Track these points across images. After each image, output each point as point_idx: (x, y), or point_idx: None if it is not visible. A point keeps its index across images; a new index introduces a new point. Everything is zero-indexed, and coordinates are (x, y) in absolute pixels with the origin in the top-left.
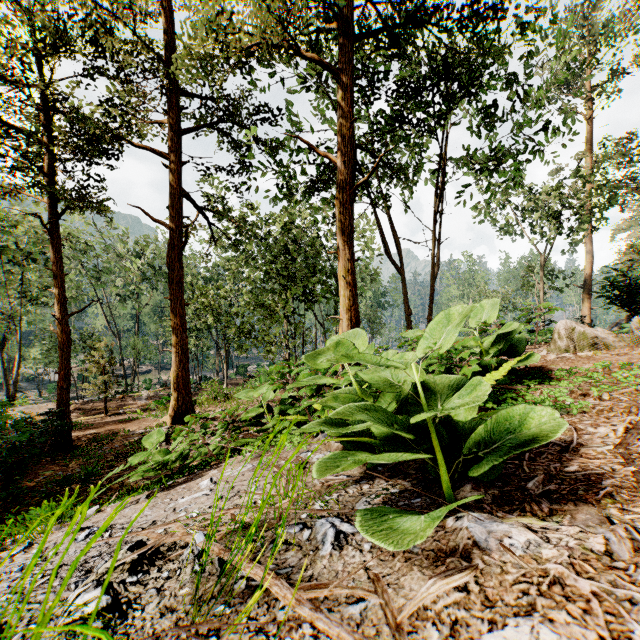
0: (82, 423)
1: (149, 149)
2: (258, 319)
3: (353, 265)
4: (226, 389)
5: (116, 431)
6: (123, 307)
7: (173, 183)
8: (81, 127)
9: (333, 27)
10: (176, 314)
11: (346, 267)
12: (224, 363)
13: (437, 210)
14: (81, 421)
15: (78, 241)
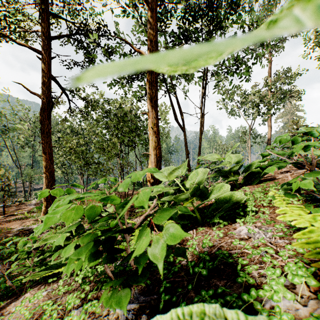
0: None
1: (26, 46)
2: (99, 156)
3: (157, 121)
4: None
5: (2, 229)
6: (22, 151)
7: (43, 69)
8: None
9: None
10: (46, 152)
11: (153, 122)
12: (82, 183)
13: (203, 95)
14: None
15: None
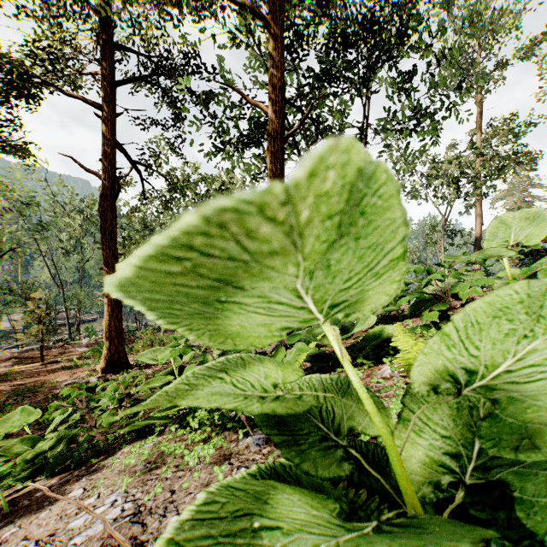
0: (13, 373)
1: (79, 98)
2: None
3: None
4: (163, 336)
5: (44, 382)
6: (65, 260)
7: (105, 133)
8: (0, 66)
9: None
10: (108, 264)
11: None
12: None
13: None
14: (13, 371)
15: (19, 196)
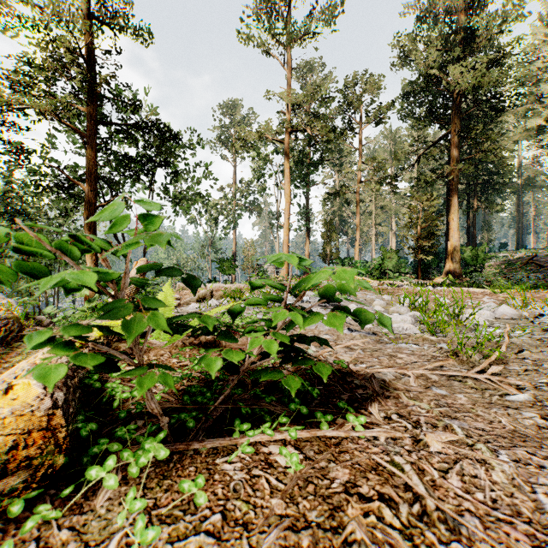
0: None
1: None
2: None
3: None
4: None
5: None
6: None
7: None
8: None
9: (83, 109)
10: None
11: None
12: None
13: None
14: None
15: None
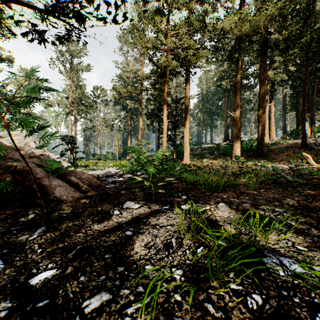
0: None
1: None
2: None
3: None
4: None
5: None
6: None
7: None
8: None
9: None
10: None
11: None
12: None
13: None
14: None
15: None
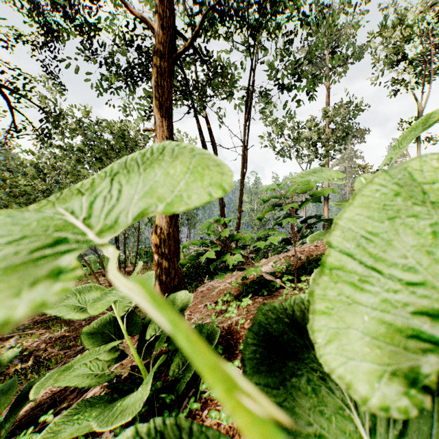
0: None
1: None
2: None
3: None
4: None
5: None
6: None
7: None
8: None
9: None
10: None
11: None
12: None
13: (246, 117)
14: None
15: None
